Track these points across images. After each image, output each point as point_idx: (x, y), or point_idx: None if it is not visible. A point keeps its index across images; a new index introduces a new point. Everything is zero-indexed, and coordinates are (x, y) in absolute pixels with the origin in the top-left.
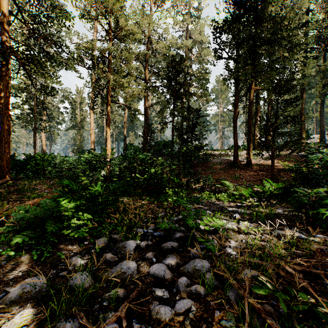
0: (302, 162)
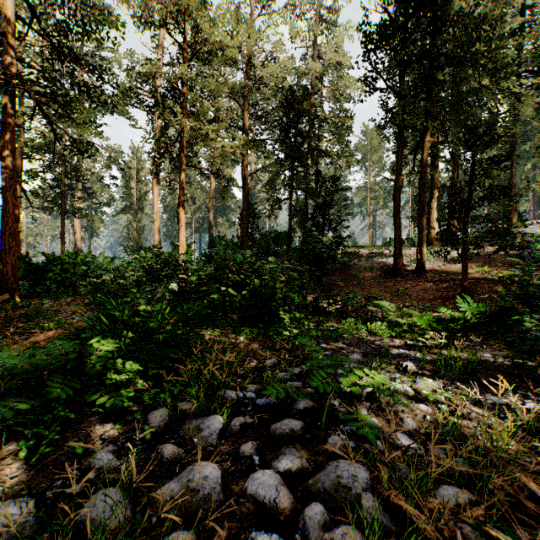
0: (513, 266)
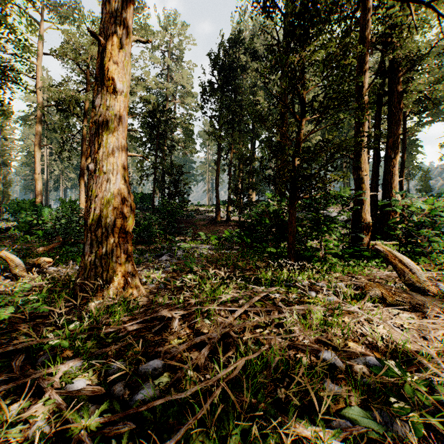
0: None
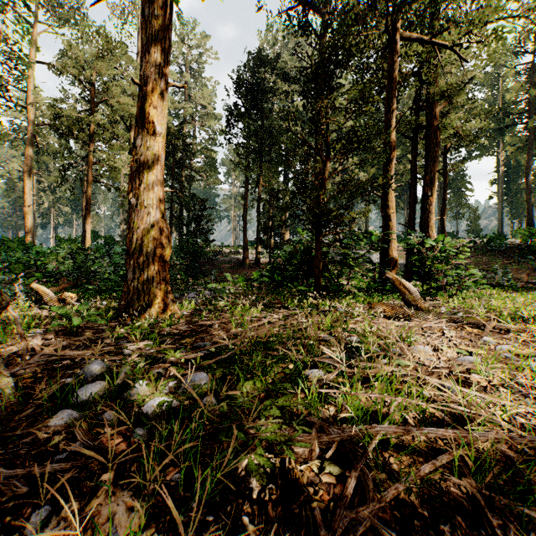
0: None
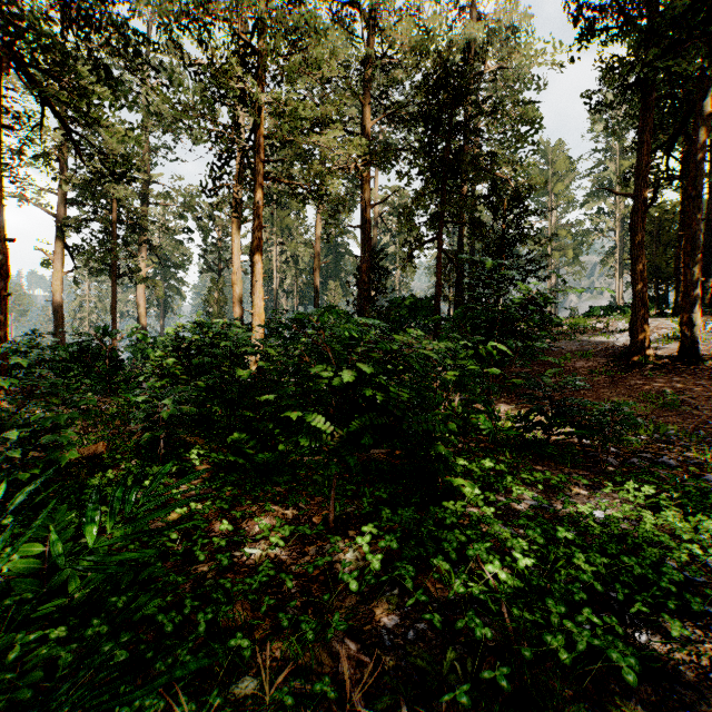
0: None
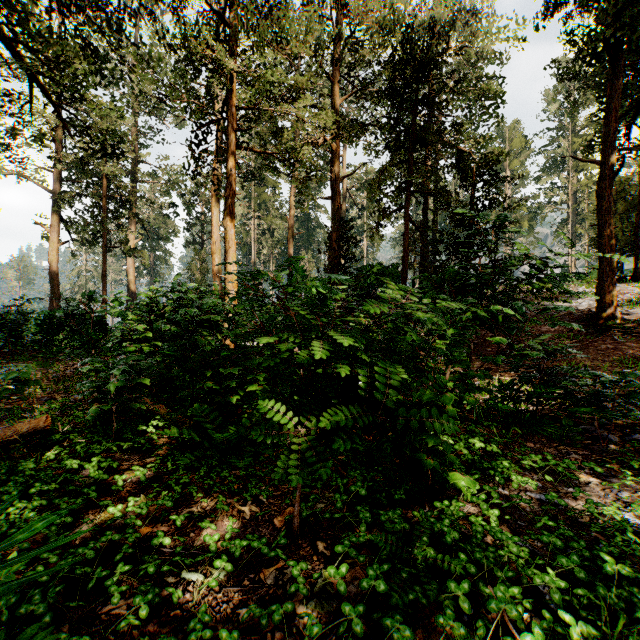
0: None
